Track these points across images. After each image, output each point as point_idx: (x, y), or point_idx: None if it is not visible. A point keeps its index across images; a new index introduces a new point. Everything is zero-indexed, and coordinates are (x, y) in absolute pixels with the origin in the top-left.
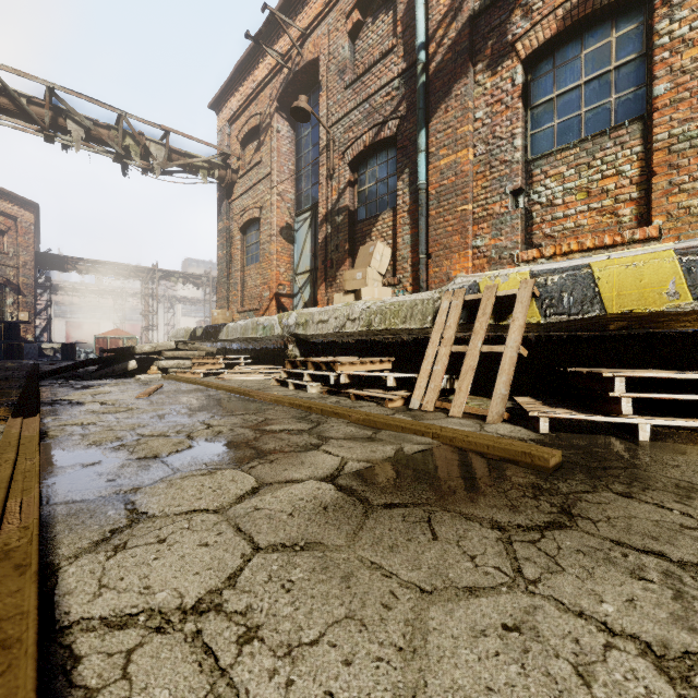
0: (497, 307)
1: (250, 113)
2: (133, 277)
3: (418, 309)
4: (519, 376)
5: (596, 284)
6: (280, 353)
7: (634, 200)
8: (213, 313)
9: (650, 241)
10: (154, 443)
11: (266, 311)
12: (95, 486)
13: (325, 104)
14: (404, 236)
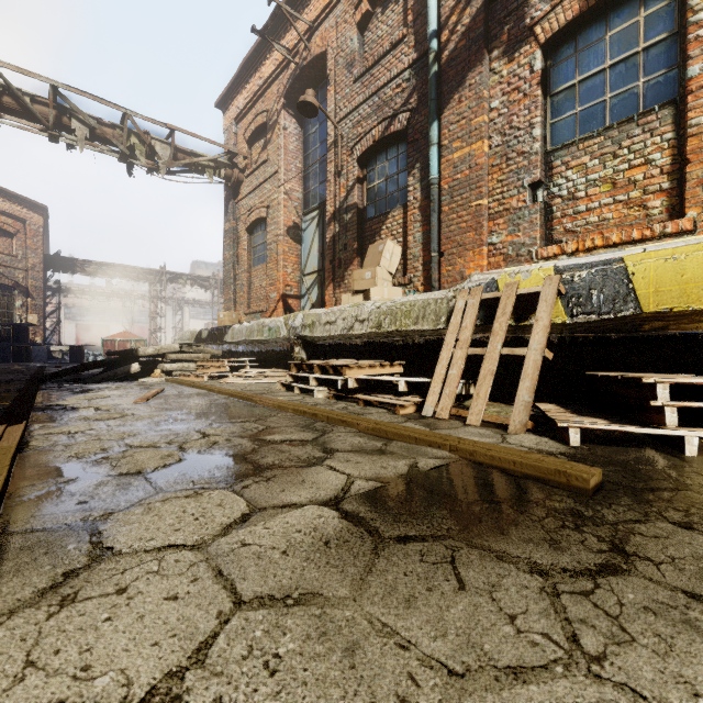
0: (518, 306)
1: (256, 111)
2: (141, 279)
3: (431, 309)
4: (540, 381)
5: (629, 279)
6: (287, 356)
7: (665, 190)
8: (219, 315)
9: (683, 235)
10: (140, 456)
11: (273, 313)
12: (62, 510)
13: (333, 98)
14: (415, 233)
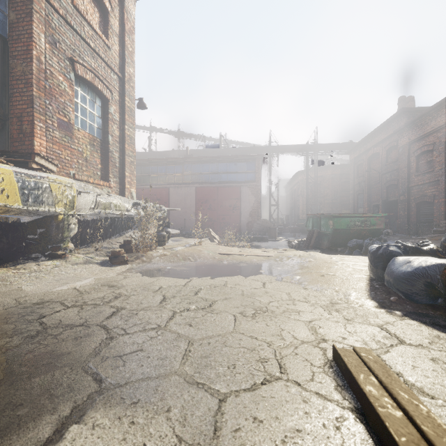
0: None
1: None
2: None
3: None
4: None
5: None
6: None
7: None
8: None
9: None
10: None
11: None
12: None
13: None
14: None
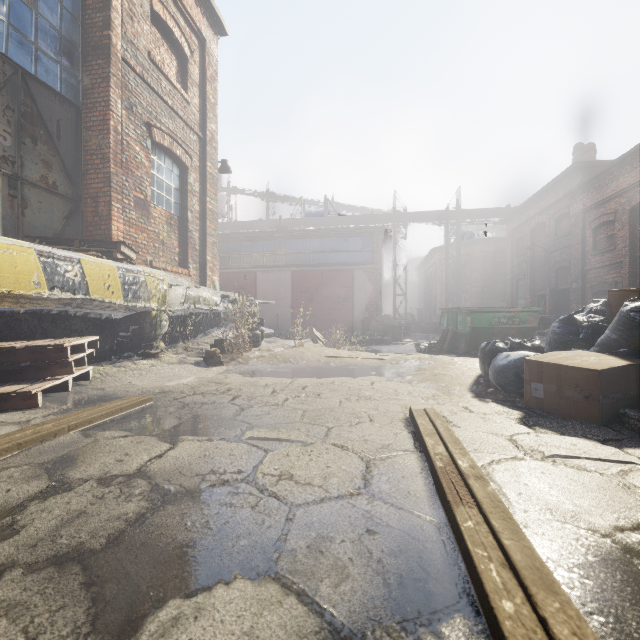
0: None
1: None
2: None
3: None
4: None
5: None
6: None
7: None
8: None
9: None
10: None
11: None
12: (393, 531)
13: None
14: None
